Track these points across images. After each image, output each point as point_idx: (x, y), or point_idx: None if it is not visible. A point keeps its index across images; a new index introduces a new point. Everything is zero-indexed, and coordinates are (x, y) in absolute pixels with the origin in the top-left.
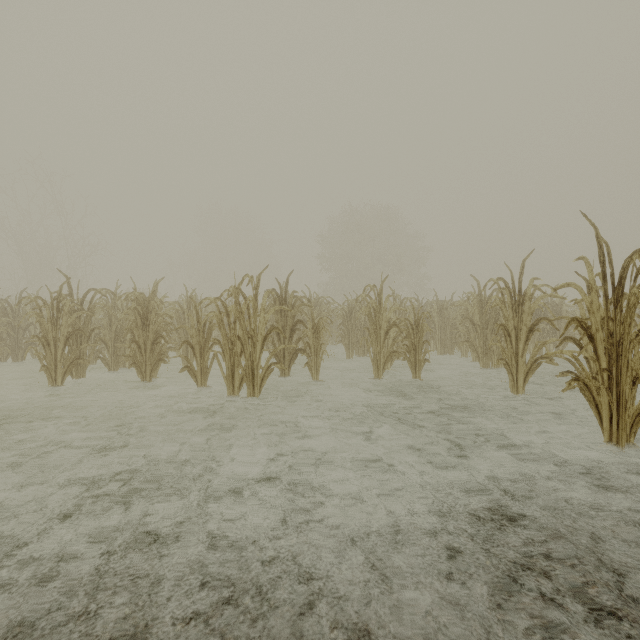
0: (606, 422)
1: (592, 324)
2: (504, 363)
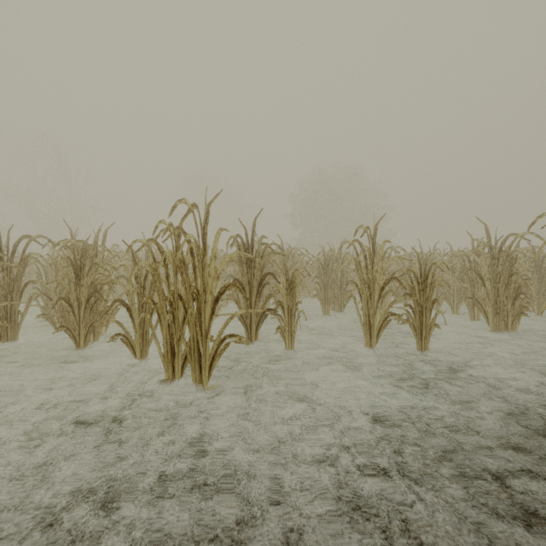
0: None
1: None
2: None
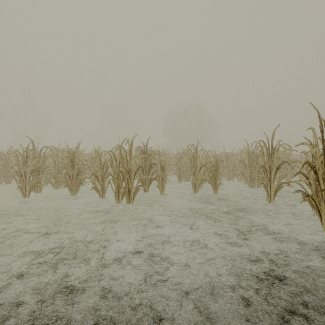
0: (324, 219)
1: (316, 165)
2: (263, 185)
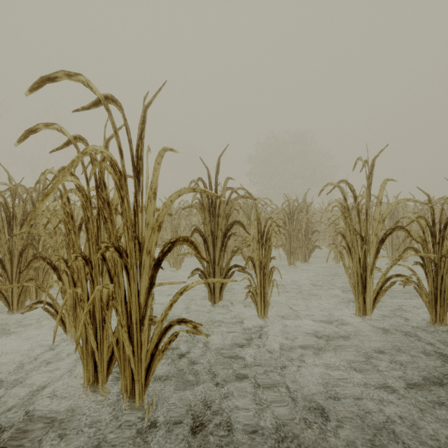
0: None
1: None
2: None
